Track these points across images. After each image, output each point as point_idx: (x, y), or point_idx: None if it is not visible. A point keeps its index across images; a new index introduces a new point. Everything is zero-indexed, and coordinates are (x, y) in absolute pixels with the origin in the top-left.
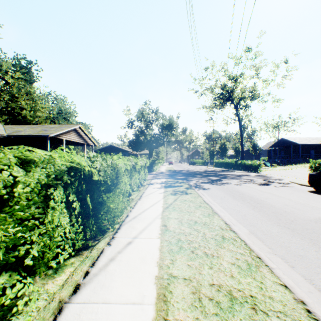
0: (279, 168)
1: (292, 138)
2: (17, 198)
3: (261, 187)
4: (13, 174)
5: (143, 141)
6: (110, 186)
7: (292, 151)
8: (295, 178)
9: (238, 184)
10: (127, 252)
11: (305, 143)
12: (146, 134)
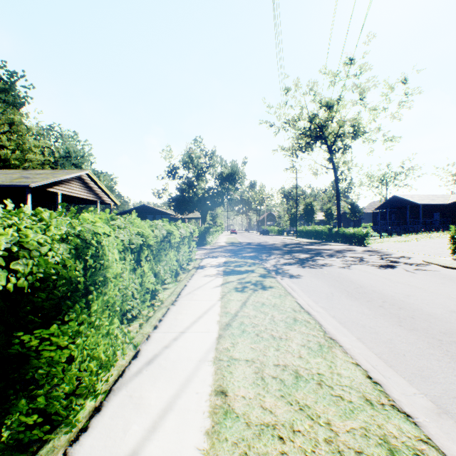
0: (393, 240)
1: (409, 196)
2: None
3: (386, 273)
4: None
5: (191, 198)
6: (60, 300)
7: (408, 215)
8: (427, 256)
9: (345, 266)
10: None
11: (428, 202)
12: (197, 188)
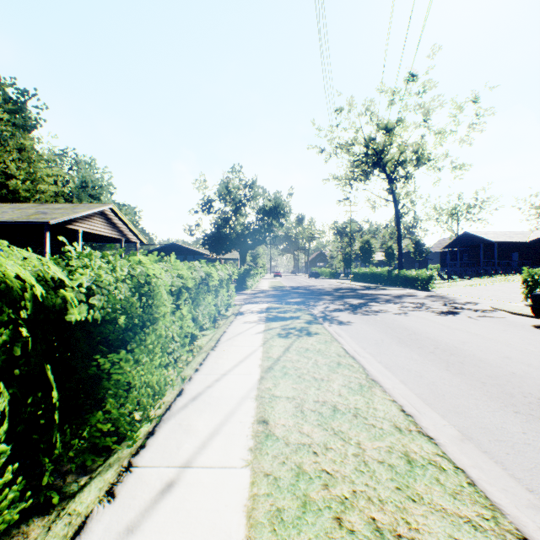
0: (462, 283)
1: (482, 232)
2: None
3: (445, 319)
4: None
5: (229, 235)
6: (123, 332)
7: (482, 254)
8: (497, 301)
9: (401, 312)
10: (154, 526)
11: (504, 240)
12: (235, 223)
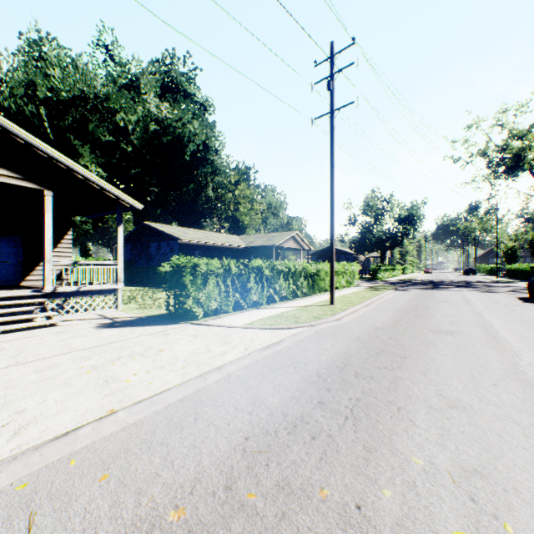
0: None
1: None
2: (296, 273)
3: (472, 293)
4: (297, 267)
5: (369, 240)
6: (318, 275)
7: None
8: None
9: (455, 290)
10: (323, 296)
11: None
12: (376, 229)
